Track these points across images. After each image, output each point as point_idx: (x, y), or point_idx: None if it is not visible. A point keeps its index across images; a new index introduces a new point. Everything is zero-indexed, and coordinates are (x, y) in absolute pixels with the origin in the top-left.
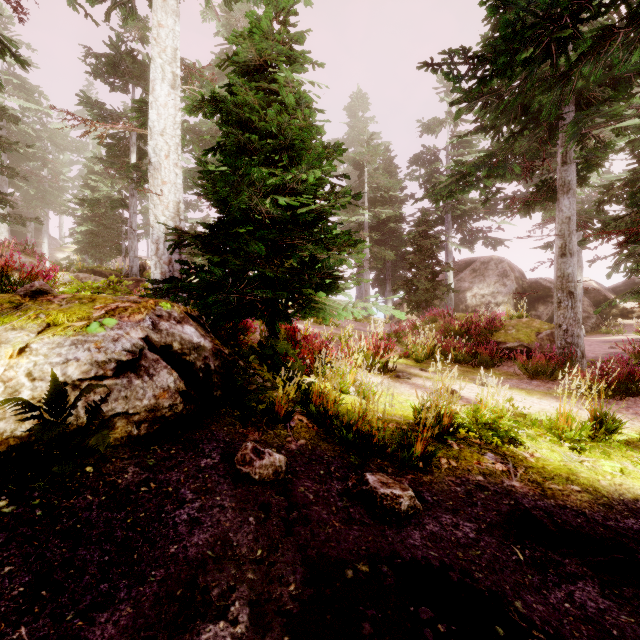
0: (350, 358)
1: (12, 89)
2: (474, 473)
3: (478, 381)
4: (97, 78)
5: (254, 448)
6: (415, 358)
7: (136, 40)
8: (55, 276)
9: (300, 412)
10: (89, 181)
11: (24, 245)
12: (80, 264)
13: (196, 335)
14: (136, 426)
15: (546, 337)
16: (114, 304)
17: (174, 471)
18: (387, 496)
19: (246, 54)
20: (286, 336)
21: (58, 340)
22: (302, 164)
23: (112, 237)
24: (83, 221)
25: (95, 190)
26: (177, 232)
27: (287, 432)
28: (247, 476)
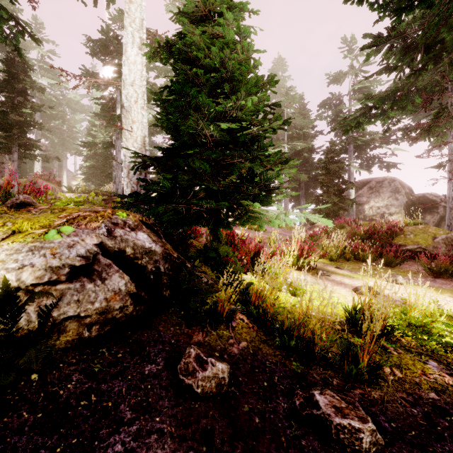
0: (281, 259)
1: (43, 72)
2: (424, 388)
3: (405, 284)
4: (94, 56)
5: (197, 356)
6: (330, 257)
7: (120, 28)
8: (47, 193)
9: (240, 311)
10: (91, 131)
11: (49, 176)
12: (83, 188)
13: (148, 241)
14: (87, 328)
15: (442, 241)
16: (76, 213)
17: (117, 379)
18: (344, 428)
19: (194, 4)
20: (226, 240)
21: (16, 246)
22: (241, 90)
23: (106, 169)
24: (88, 159)
25: (95, 137)
26: (139, 155)
27: (229, 333)
28: (189, 388)
